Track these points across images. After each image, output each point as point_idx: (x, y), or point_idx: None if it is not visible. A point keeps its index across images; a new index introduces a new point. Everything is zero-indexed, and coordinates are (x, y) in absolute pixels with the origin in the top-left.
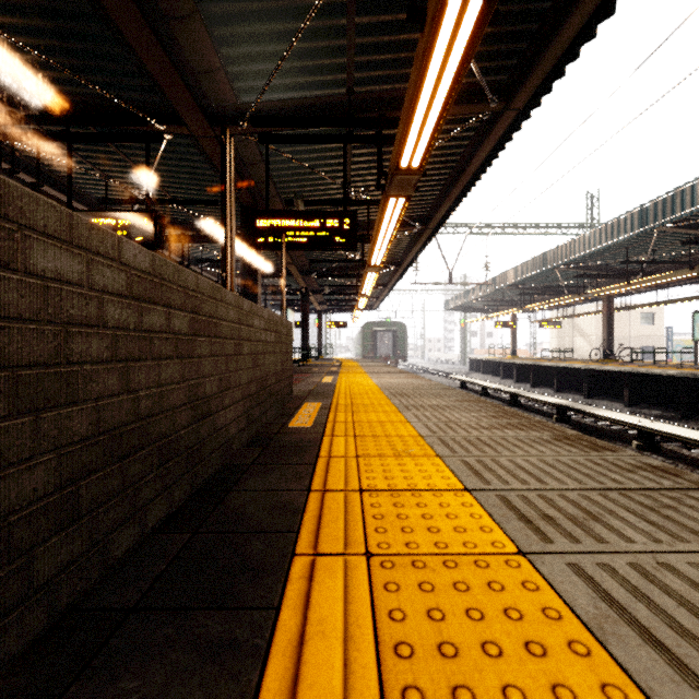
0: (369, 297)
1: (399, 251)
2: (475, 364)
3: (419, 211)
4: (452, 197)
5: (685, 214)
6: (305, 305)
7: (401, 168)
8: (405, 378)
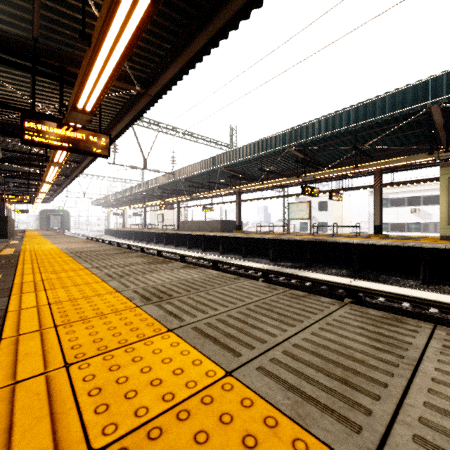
0: (44, 198)
1: (54, 188)
2: (106, 231)
3: (58, 182)
4: (65, 184)
5: (134, 193)
6: (2, 203)
7: (41, 192)
8: (50, 232)
